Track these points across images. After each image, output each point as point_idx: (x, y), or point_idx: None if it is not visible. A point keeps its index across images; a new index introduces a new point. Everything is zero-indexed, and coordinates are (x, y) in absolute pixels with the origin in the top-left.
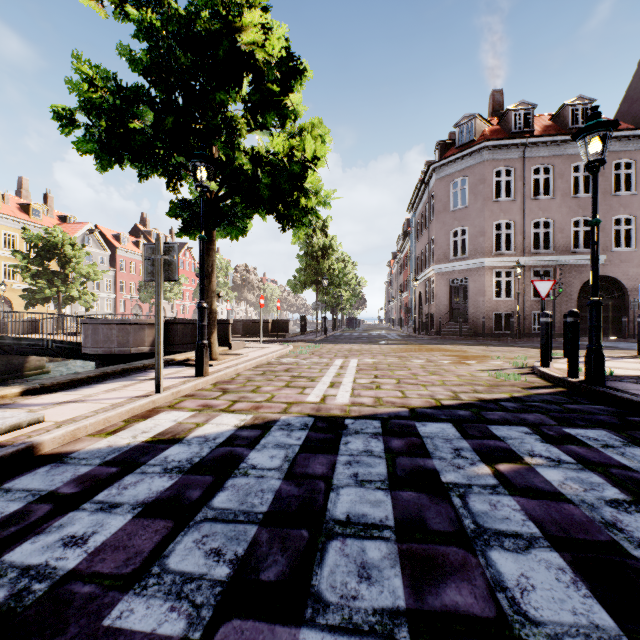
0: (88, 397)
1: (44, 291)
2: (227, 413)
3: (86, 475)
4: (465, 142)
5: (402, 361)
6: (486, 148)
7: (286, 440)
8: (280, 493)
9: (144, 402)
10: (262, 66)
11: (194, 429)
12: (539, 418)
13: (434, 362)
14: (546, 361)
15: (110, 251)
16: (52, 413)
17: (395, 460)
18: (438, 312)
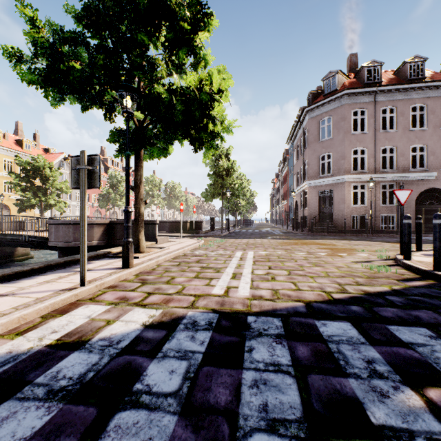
0: (21, 290)
1: (30, 200)
2: (139, 307)
3: None
4: (330, 91)
5: (288, 253)
6: (346, 95)
7: (189, 345)
8: None
9: (66, 296)
10: (175, 7)
11: (102, 328)
12: (432, 316)
13: (314, 254)
14: (408, 255)
15: None
16: None
17: (306, 380)
18: (310, 215)
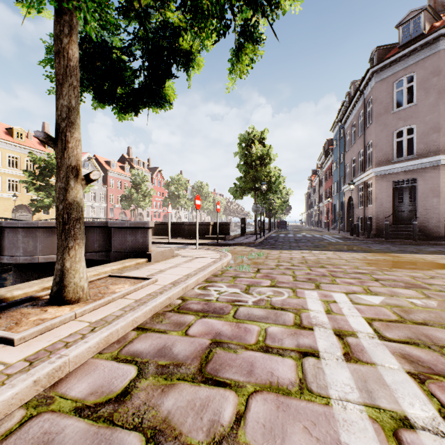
0: None
1: (43, 200)
2: None
3: None
4: (411, 38)
5: None
6: (441, 37)
7: None
8: None
9: None
10: None
11: None
12: None
13: None
14: None
15: (103, 173)
16: None
17: None
18: (378, 215)
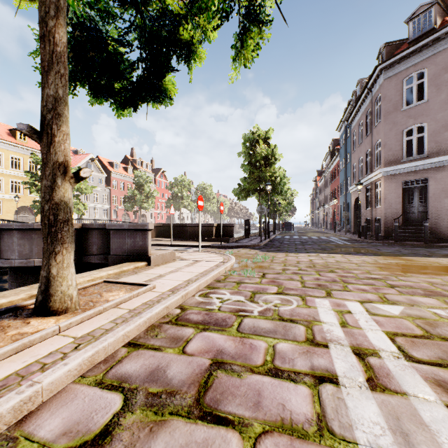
0: None
1: None
2: None
3: None
4: (422, 33)
5: None
6: None
7: None
8: None
9: None
10: None
11: None
12: None
13: None
14: None
15: (106, 174)
16: None
17: None
18: (387, 216)
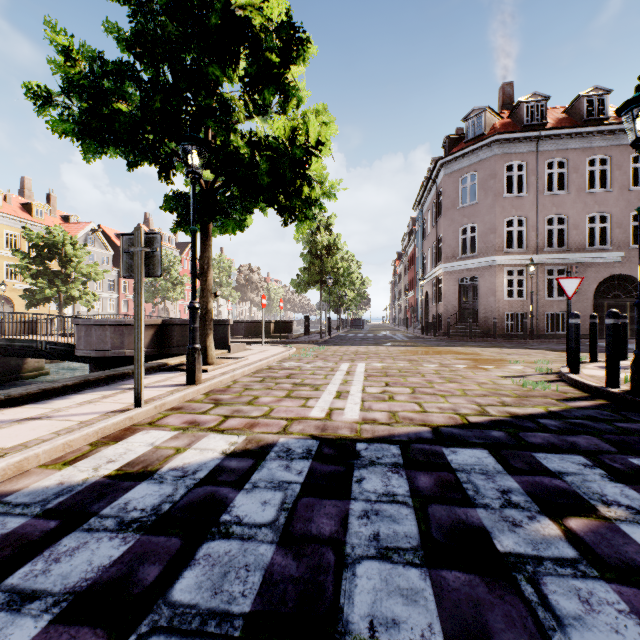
0: (56, 412)
1: (44, 291)
2: (215, 433)
3: (12, 534)
4: (475, 136)
5: (413, 365)
6: (497, 142)
7: (284, 475)
8: (271, 572)
9: (118, 419)
10: (259, 33)
11: (172, 457)
12: (592, 442)
13: (448, 367)
14: (576, 367)
15: (113, 251)
16: (4, 435)
17: (427, 510)
18: (446, 312)
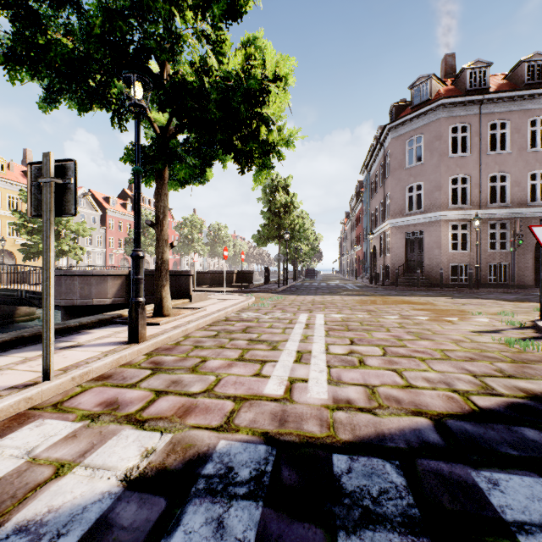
0: None
1: (38, 246)
2: (132, 427)
3: None
4: (420, 102)
5: (373, 317)
6: (442, 106)
7: None
8: None
9: (5, 404)
10: None
11: (39, 489)
12: None
13: (410, 319)
14: None
15: (101, 212)
16: None
17: None
18: (394, 264)
